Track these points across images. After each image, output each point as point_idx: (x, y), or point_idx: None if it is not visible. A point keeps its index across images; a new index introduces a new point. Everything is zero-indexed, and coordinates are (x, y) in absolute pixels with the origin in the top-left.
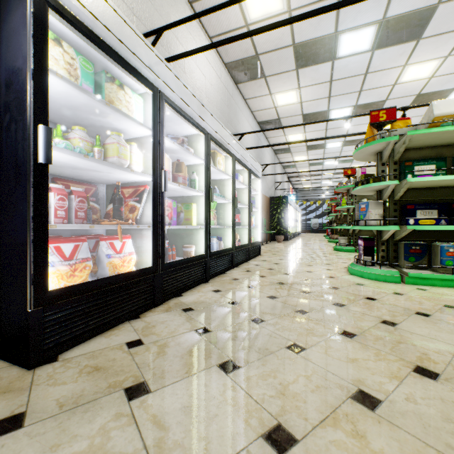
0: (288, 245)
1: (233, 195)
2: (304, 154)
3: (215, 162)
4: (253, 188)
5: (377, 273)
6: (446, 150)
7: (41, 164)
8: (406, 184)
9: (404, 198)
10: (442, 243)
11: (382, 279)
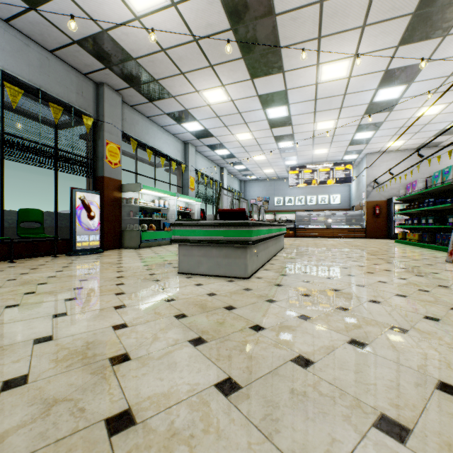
0: None
1: None
2: None
3: None
4: None
5: None
6: None
7: (394, 220)
8: None
9: None
10: None
11: None
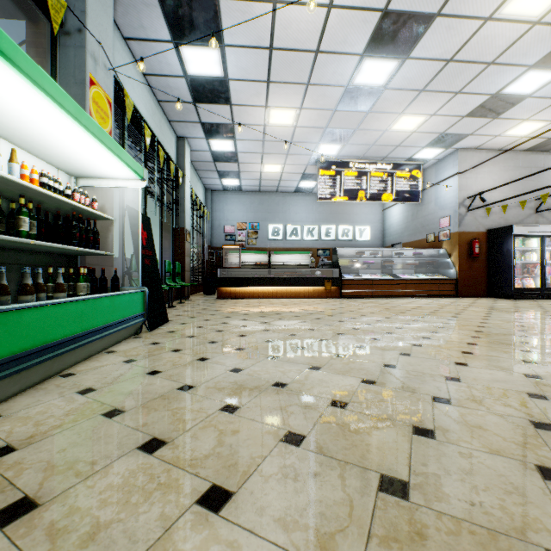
0: None
1: None
2: None
3: None
4: None
5: None
6: None
7: (513, 265)
8: None
9: None
10: None
11: None
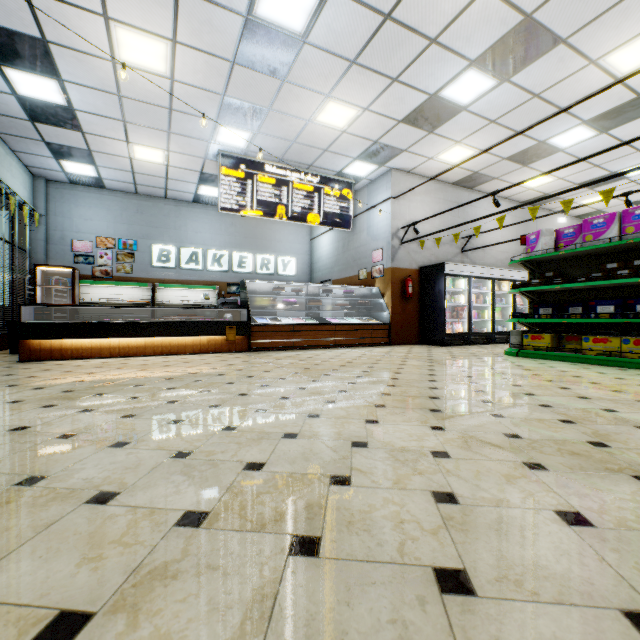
0: None
1: (513, 302)
2: None
3: (500, 287)
4: None
5: None
6: None
7: (445, 308)
8: None
9: None
10: None
11: None
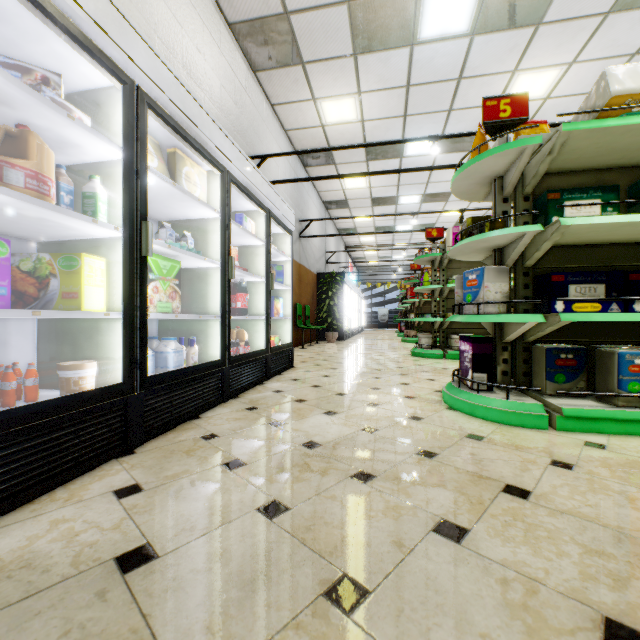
0: (343, 347)
1: (223, 251)
2: (368, 213)
3: (176, 174)
4: (281, 250)
5: (502, 408)
6: (611, 178)
7: None
8: (556, 232)
9: (541, 263)
10: (616, 348)
11: (513, 422)
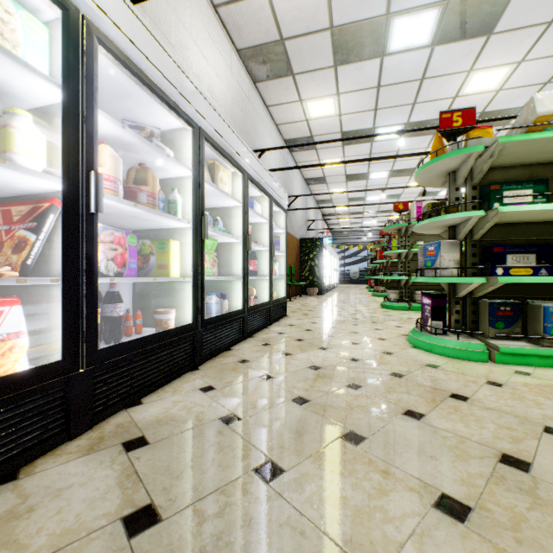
0: (323, 300)
1: (244, 231)
2: (343, 187)
3: (215, 178)
4: (277, 224)
5: (453, 347)
6: (543, 171)
7: None
8: (495, 216)
9: (486, 237)
10: (544, 302)
11: (462, 356)
